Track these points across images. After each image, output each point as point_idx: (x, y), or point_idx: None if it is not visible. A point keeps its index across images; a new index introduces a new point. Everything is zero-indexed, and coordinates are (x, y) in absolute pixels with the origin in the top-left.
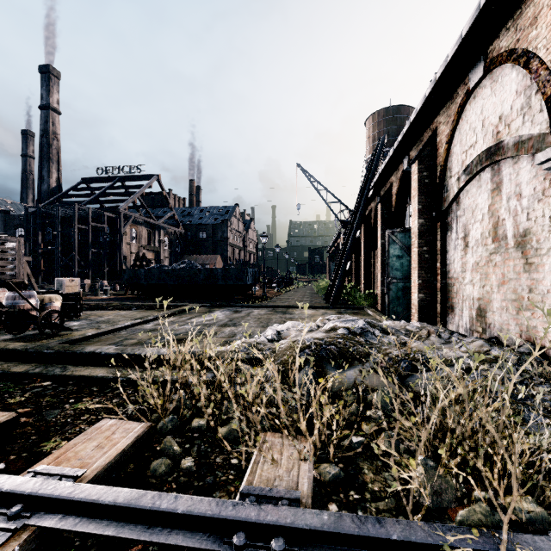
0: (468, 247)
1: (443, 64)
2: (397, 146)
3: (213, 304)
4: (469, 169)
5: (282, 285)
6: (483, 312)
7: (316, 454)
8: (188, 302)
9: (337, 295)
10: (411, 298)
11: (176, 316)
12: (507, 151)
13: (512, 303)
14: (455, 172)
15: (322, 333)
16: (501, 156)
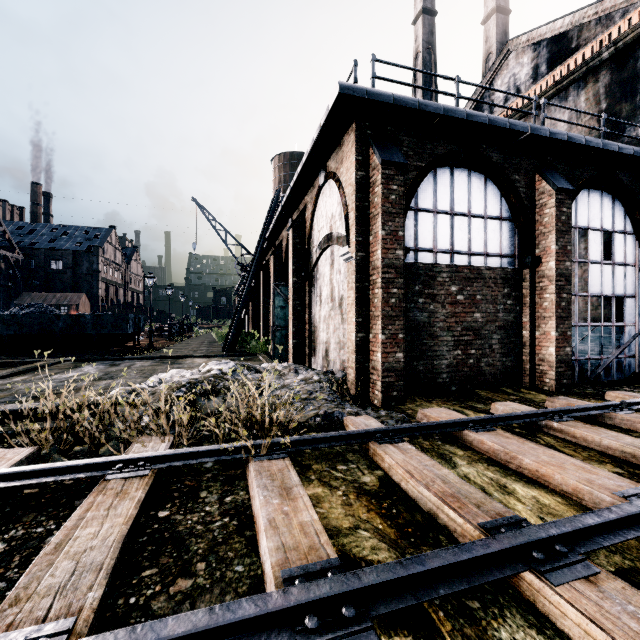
0: (322, 304)
1: (301, 163)
2: (281, 210)
3: (81, 358)
4: (321, 245)
5: (177, 333)
6: (327, 352)
7: (176, 443)
8: (41, 358)
9: (232, 343)
10: (289, 343)
11: (28, 374)
12: (334, 240)
13: (338, 345)
14: (315, 244)
15: (198, 375)
16: (332, 242)
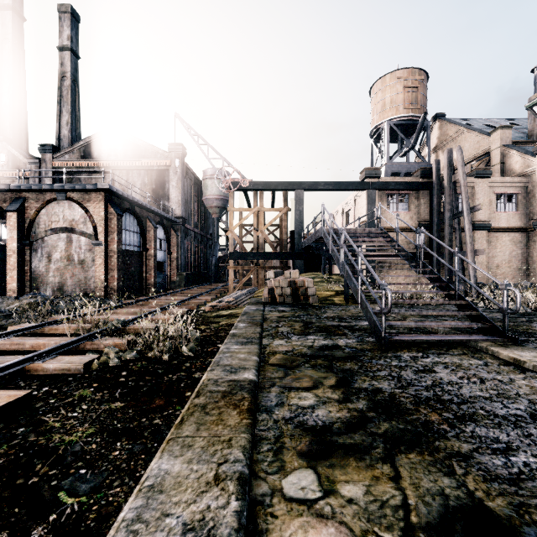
0: (52, 261)
1: (50, 186)
2: None
3: None
4: (55, 230)
5: None
6: (62, 287)
7: None
8: None
9: None
10: (8, 286)
11: None
12: (77, 233)
13: (78, 282)
14: (43, 227)
15: (33, 299)
16: (74, 233)
